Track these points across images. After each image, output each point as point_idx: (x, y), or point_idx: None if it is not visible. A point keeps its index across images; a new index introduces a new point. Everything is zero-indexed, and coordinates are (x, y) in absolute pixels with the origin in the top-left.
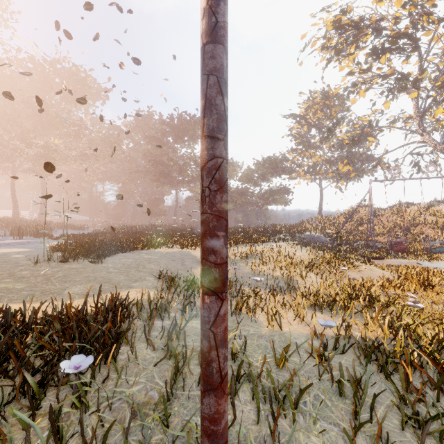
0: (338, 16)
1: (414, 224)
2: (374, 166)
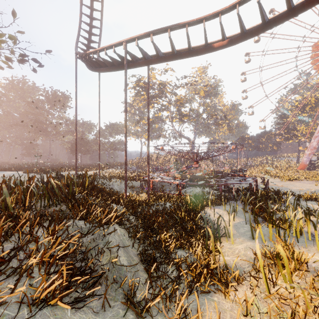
0: (137, 83)
1: (168, 162)
2: (159, 136)
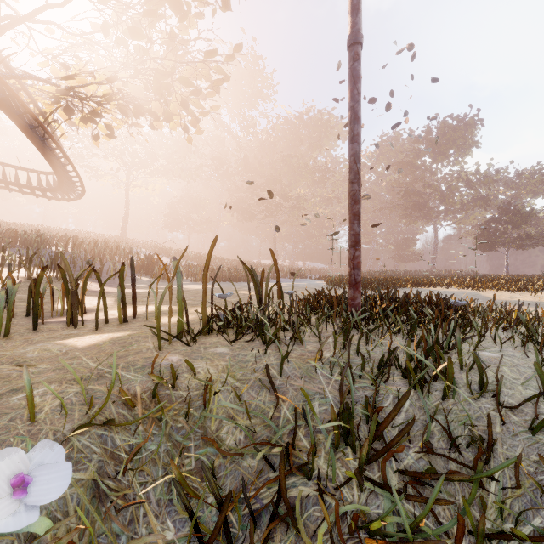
0: None
1: None
2: None
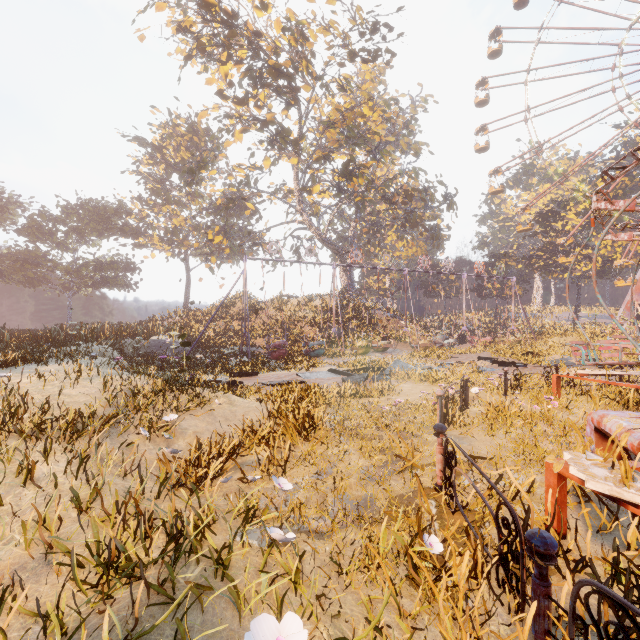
0: None
1: (295, 321)
2: (254, 243)
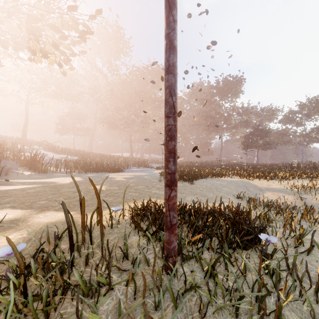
0: None
1: None
2: None
